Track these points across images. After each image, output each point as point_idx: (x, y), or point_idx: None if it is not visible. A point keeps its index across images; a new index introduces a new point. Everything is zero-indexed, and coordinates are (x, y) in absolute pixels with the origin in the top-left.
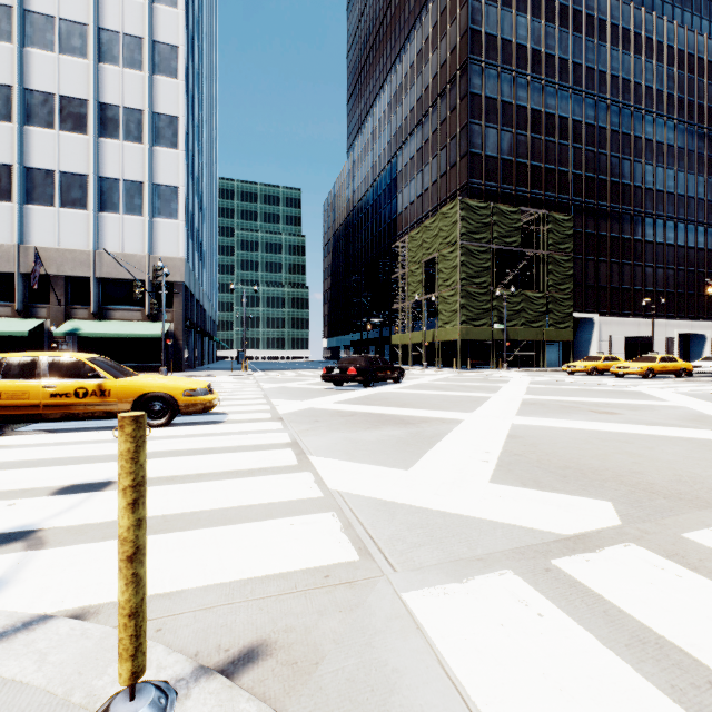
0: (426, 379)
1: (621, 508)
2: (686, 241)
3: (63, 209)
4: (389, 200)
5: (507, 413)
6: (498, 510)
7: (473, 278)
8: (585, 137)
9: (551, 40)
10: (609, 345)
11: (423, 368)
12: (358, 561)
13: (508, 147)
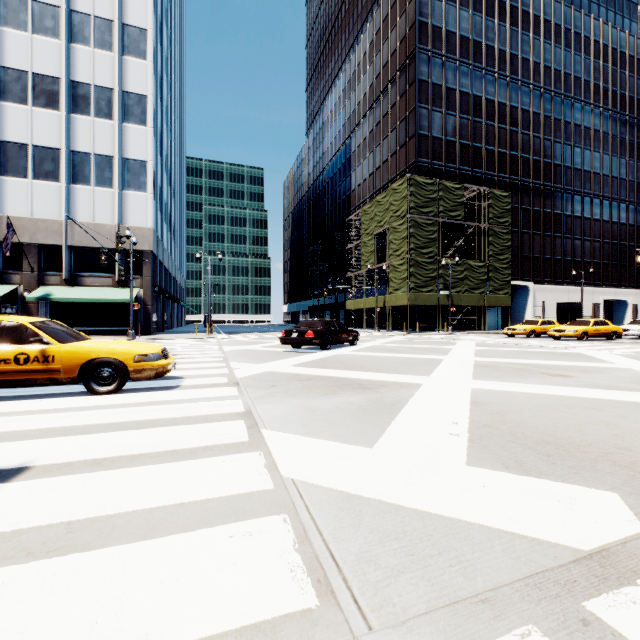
0: (379, 342)
1: (632, 503)
2: (611, 217)
3: (36, 181)
4: (344, 178)
5: (464, 376)
6: (488, 507)
7: (421, 249)
8: (521, 121)
9: (490, 33)
10: (542, 310)
11: (375, 331)
12: (317, 607)
13: (453, 129)
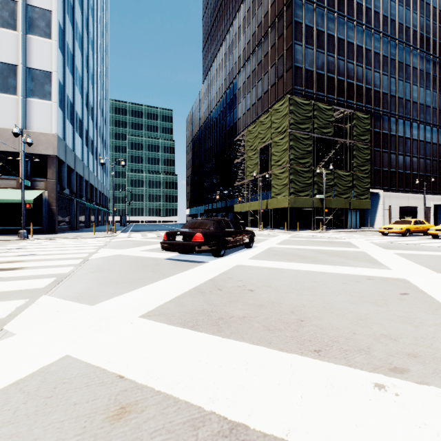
0: (273, 242)
1: None
2: (438, 140)
3: None
4: (232, 110)
5: None
6: None
7: (299, 159)
8: (374, 62)
9: None
10: (389, 212)
11: (259, 229)
12: None
13: (321, 64)
